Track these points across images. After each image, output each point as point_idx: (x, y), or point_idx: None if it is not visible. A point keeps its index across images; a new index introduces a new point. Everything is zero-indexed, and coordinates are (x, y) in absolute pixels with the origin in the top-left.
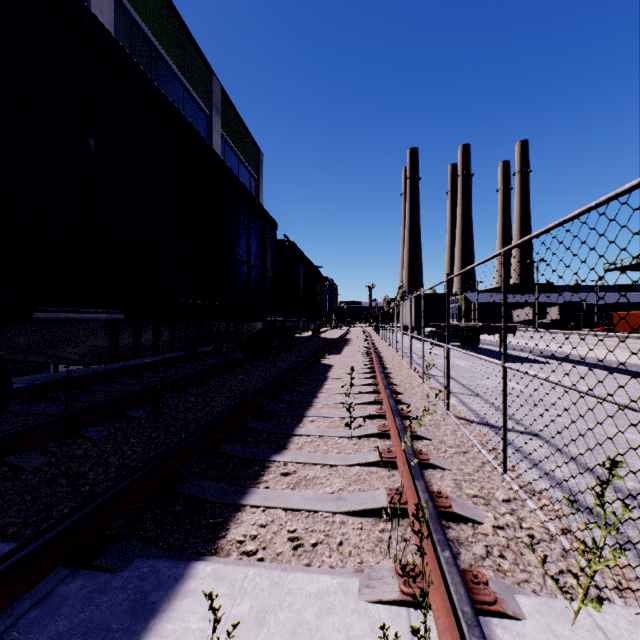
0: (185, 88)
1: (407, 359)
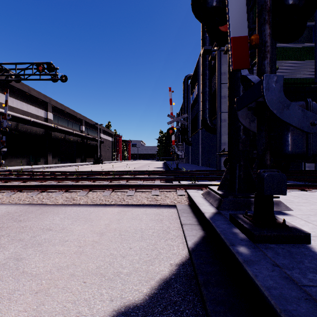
0: None
1: None
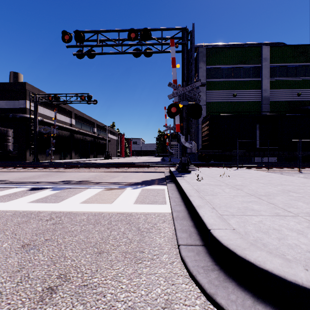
0: (306, 66)
1: None
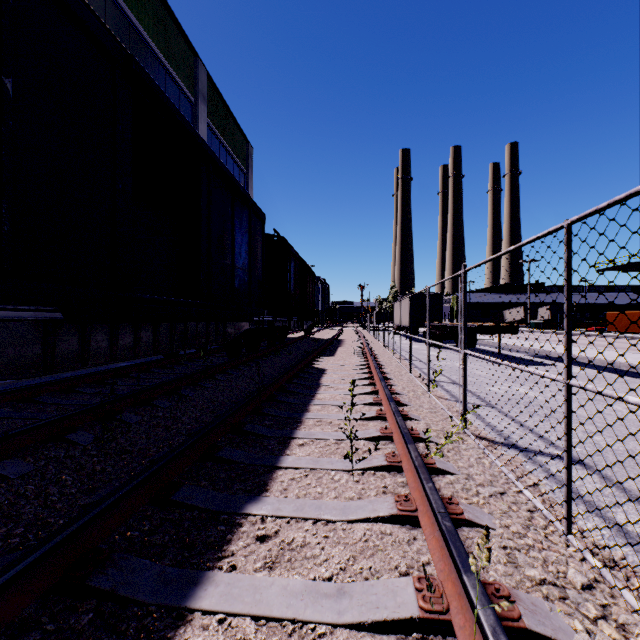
0: (167, 71)
1: (405, 362)
